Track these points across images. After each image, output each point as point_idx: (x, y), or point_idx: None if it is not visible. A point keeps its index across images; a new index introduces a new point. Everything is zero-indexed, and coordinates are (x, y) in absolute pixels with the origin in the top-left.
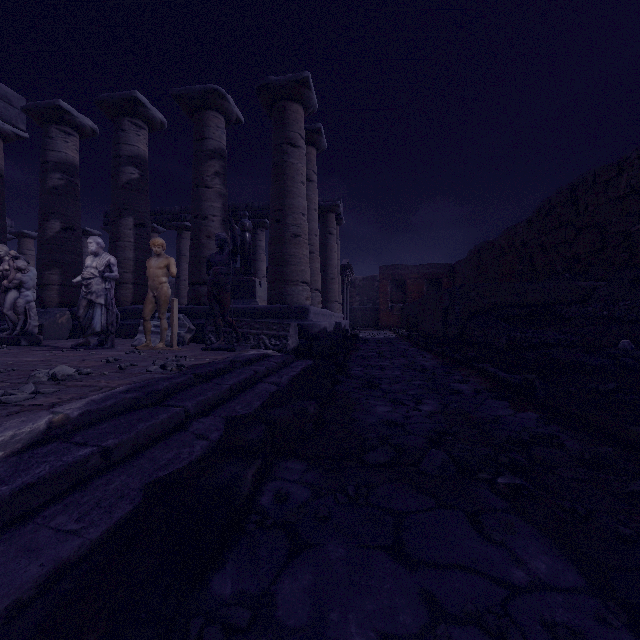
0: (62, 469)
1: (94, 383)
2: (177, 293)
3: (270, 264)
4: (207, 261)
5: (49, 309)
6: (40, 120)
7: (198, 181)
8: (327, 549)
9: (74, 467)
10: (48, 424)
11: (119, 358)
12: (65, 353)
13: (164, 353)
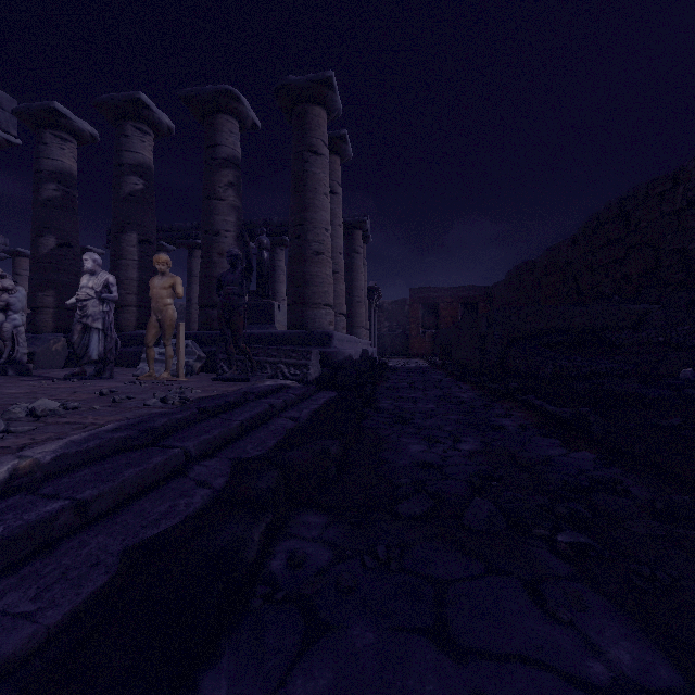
0: (20, 530)
1: (79, 420)
2: (188, 318)
3: (289, 285)
4: (218, 280)
5: (43, 335)
6: (33, 124)
7: (209, 192)
8: (352, 633)
9: (37, 527)
10: (11, 472)
11: (115, 390)
12: (56, 384)
13: (168, 384)
